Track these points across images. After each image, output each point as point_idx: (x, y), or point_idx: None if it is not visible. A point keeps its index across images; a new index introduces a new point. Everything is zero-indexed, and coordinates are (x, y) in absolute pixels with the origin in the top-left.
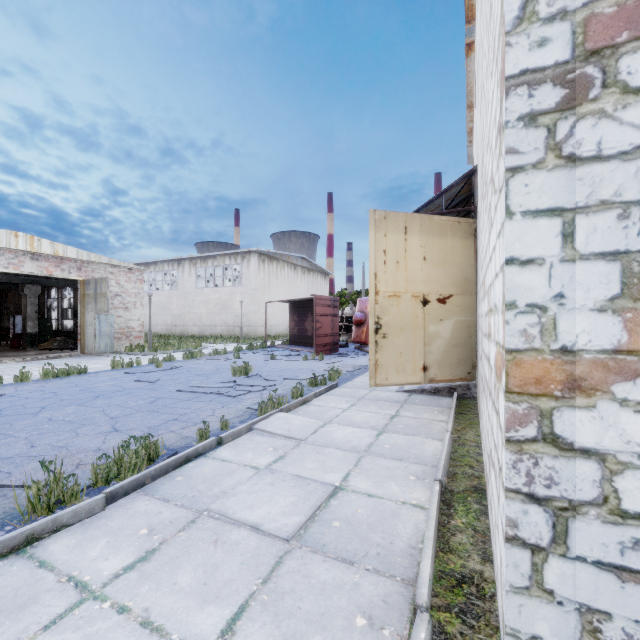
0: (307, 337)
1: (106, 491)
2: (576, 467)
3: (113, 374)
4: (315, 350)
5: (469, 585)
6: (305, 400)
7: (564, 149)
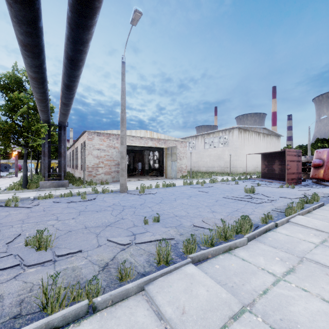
0: (274, 174)
1: (245, 236)
2: None
3: (186, 187)
4: (286, 182)
5: None
6: (308, 210)
7: None
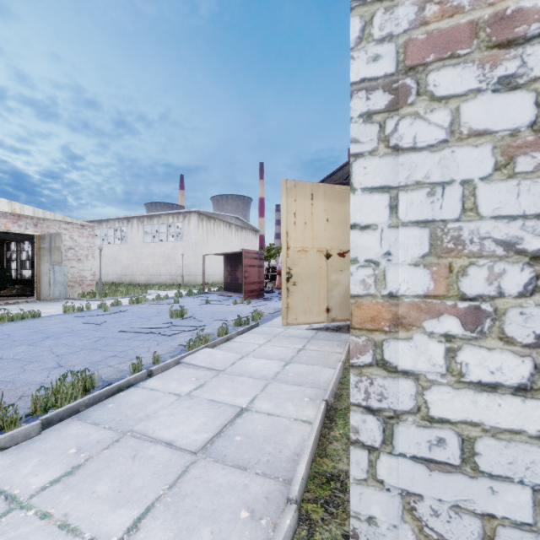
0: (238, 284)
1: (42, 418)
2: (399, 385)
3: (64, 317)
4: (244, 295)
5: (335, 482)
6: (229, 337)
7: (391, 141)
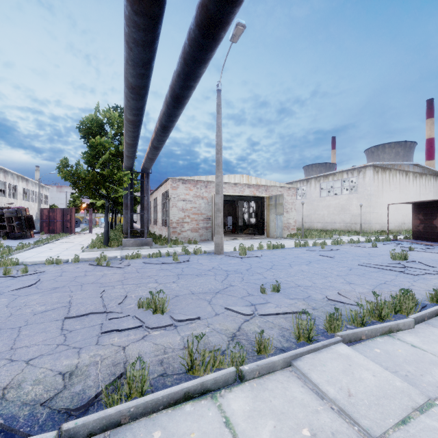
0: (436, 233)
1: (410, 317)
2: None
3: (299, 250)
4: None
5: None
6: None
7: None
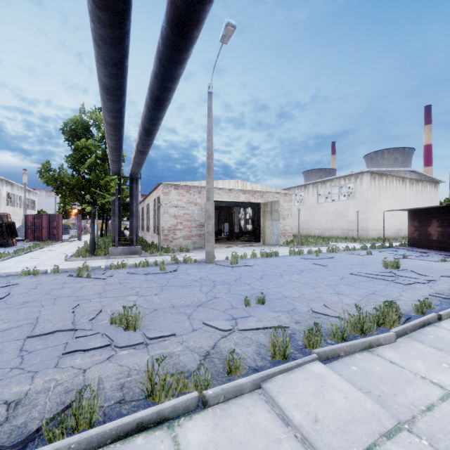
0: (430, 241)
1: (392, 331)
2: None
3: (293, 258)
4: None
5: None
6: None
7: None
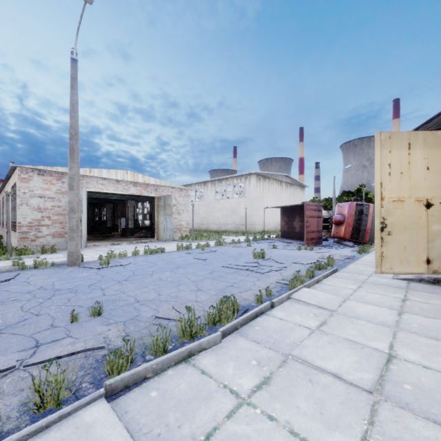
0: (295, 233)
1: (220, 330)
2: None
3: (179, 253)
4: (305, 242)
5: None
6: (318, 280)
7: None
